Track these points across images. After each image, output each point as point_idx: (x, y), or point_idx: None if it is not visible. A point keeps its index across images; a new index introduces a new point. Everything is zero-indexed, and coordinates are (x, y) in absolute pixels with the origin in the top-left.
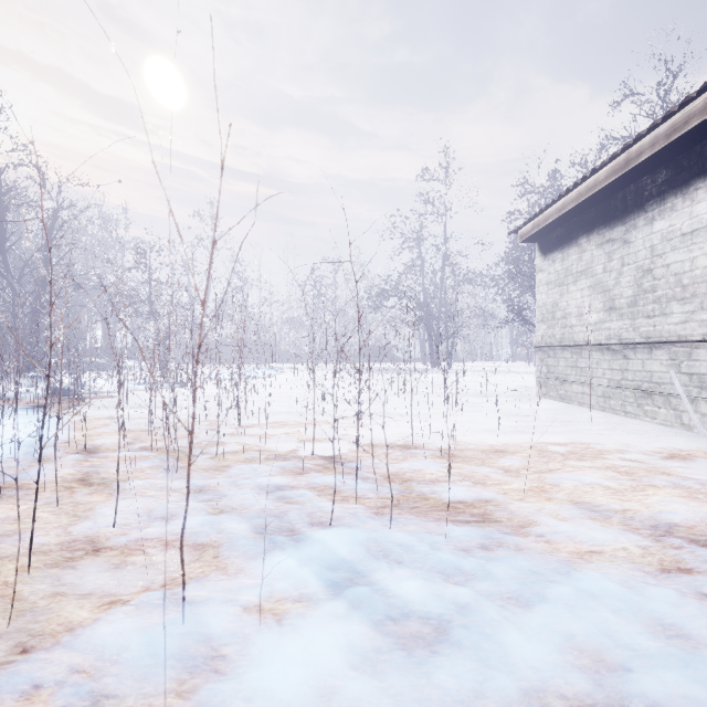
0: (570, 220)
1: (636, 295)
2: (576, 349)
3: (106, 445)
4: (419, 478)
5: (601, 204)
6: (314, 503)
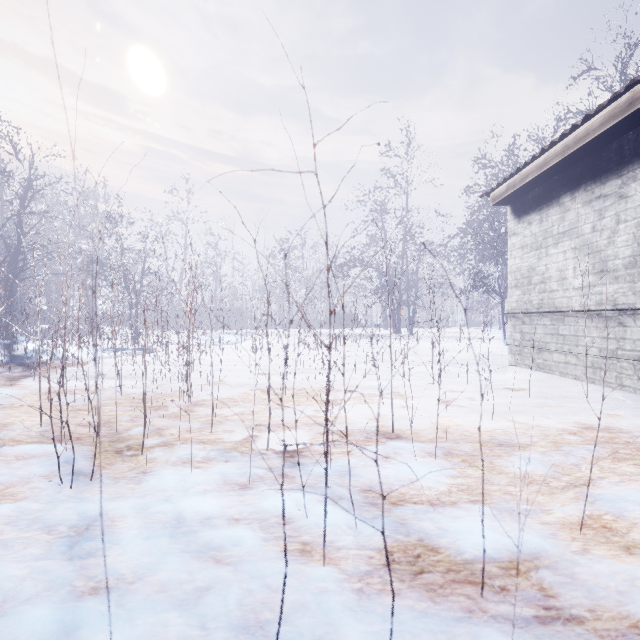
0: (550, 178)
1: (637, 255)
2: (557, 316)
3: (13, 434)
4: (413, 499)
5: (589, 158)
6: (255, 565)
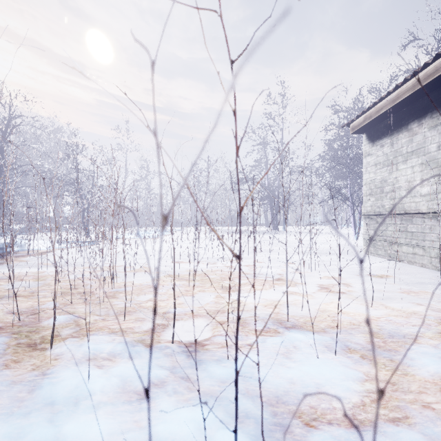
0: (400, 110)
1: None
2: (406, 217)
3: None
4: (326, 416)
5: (435, 92)
6: None
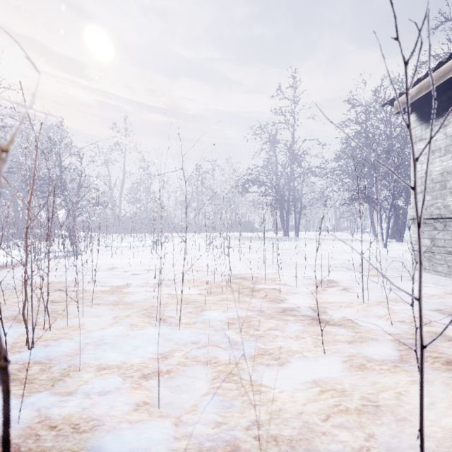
0: None
1: None
2: None
3: None
4: None
5: None
6: None
